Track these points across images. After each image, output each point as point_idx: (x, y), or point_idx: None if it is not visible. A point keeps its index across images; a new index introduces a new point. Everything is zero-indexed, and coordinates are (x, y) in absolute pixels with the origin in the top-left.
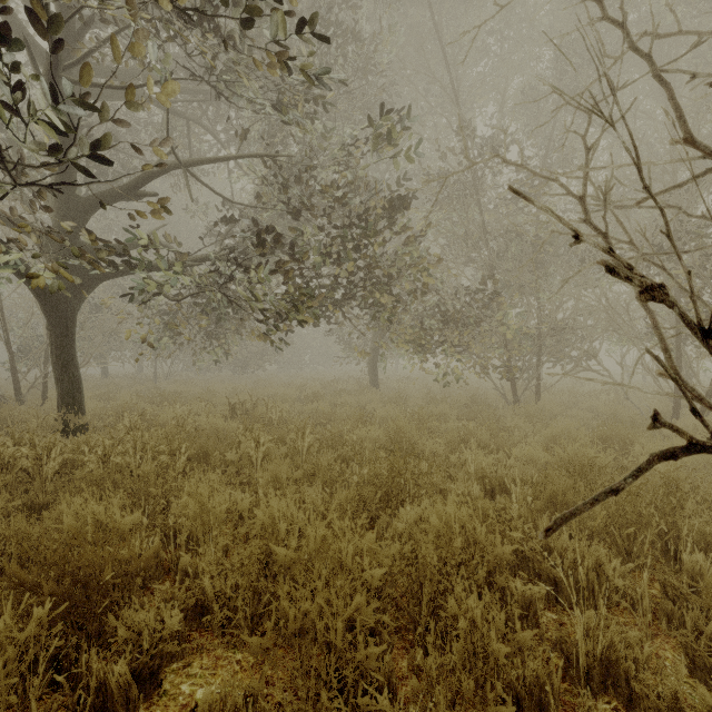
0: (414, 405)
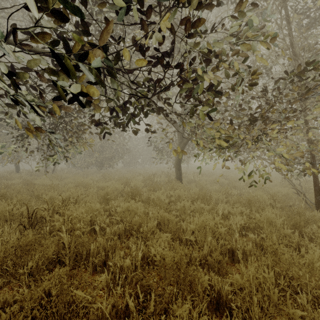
0: (215, 199)
